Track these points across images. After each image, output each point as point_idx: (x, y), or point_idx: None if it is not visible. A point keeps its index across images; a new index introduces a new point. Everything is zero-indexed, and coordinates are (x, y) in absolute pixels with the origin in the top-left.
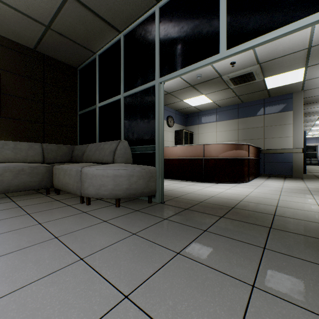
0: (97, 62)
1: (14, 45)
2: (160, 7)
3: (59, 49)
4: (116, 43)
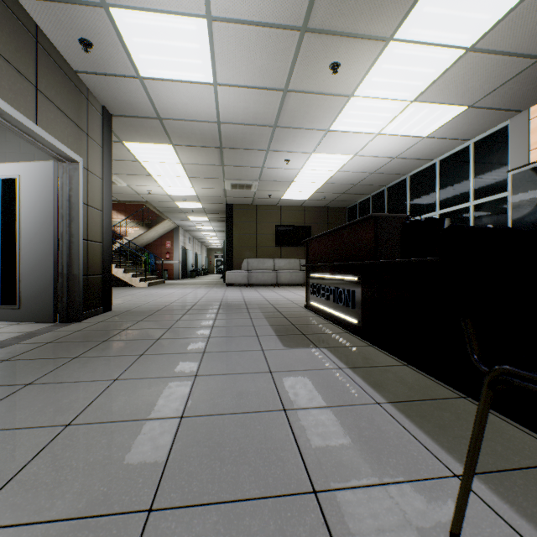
0: (357, 207)
1: (315, 208)
2: (387, 187)
3: (336, 204)
4: (367, 198)
